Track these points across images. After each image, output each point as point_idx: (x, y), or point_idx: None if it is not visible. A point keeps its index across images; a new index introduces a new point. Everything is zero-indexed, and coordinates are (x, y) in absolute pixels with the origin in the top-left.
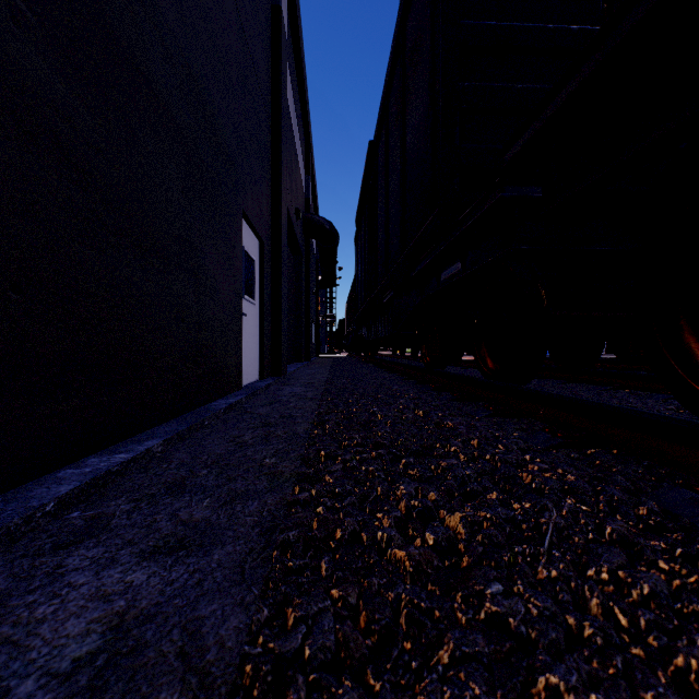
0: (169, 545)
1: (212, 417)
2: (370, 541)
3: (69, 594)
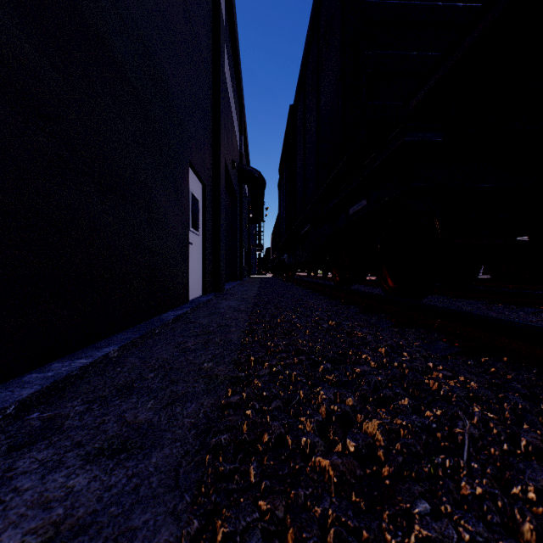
0: (113, 447)
1: (162, 326)
2: (295, 447)
3: (12, 500)
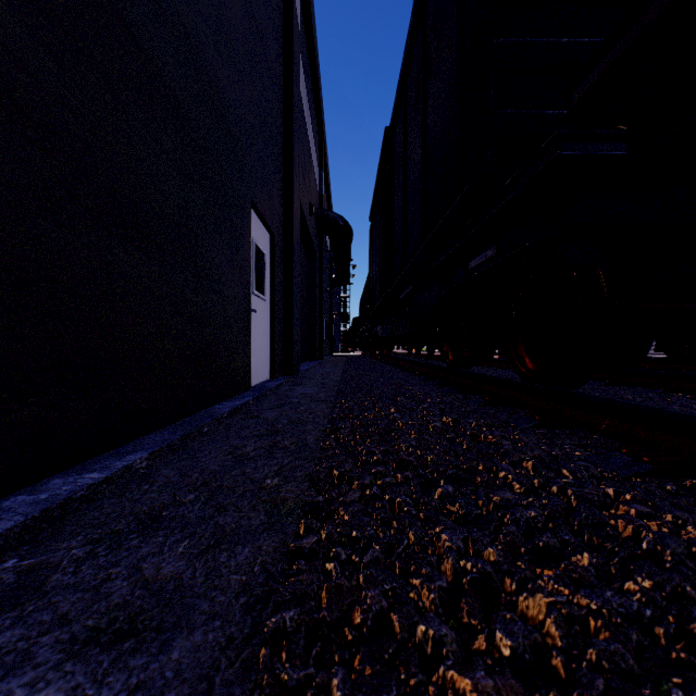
0: (114, 627)
1: (213, 423)
2: (409, 646)
3: None
